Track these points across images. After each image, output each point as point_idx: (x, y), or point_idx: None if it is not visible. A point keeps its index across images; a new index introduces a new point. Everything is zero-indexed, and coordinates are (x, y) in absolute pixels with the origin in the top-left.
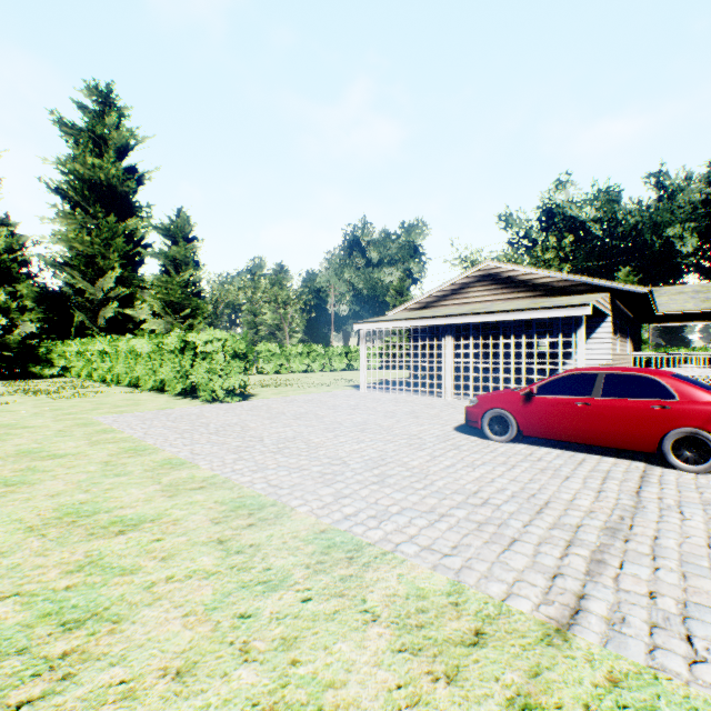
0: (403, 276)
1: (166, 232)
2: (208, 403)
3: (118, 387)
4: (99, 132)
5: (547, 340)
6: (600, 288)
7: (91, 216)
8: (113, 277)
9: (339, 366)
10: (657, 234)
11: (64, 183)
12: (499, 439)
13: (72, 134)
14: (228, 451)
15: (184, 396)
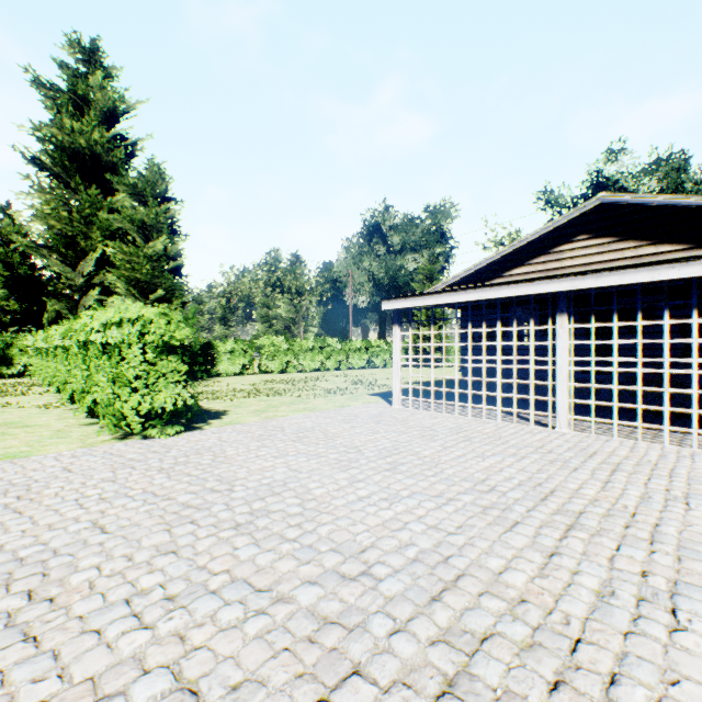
0: (433, 257)
1: (131, 189)
2: (116, 439)
3: (54, 394)
4: (81, 93)
5: None
6: None
7: (73, 190)
8: (94, 258)
9: (358, 363)
10: None
11: (43, 153)
12: None
13: (53, 98)
14: None
15: None
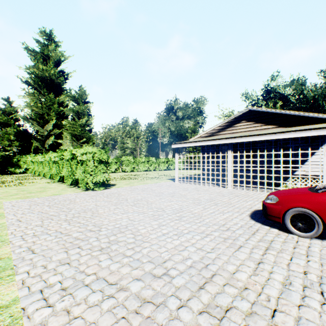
0: (195, 123)
1: (73, 98)
2: (84, 191)
3: (46, 179)
4: (46, 53)
5: (299, 152)
6: (324, 120)
7: (42, 94)
8: (52, 124)
9: (163, 168)
10: (325, 101)
11: (29, 79)
12: (303, 235)
13: (33, 55)
14: (62, 247)
15: (75, 185)
